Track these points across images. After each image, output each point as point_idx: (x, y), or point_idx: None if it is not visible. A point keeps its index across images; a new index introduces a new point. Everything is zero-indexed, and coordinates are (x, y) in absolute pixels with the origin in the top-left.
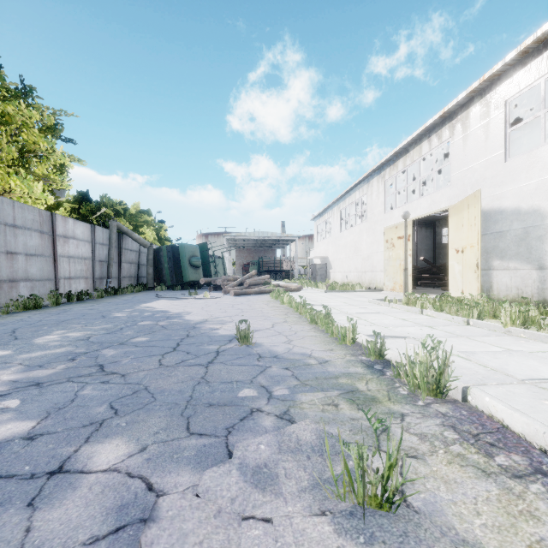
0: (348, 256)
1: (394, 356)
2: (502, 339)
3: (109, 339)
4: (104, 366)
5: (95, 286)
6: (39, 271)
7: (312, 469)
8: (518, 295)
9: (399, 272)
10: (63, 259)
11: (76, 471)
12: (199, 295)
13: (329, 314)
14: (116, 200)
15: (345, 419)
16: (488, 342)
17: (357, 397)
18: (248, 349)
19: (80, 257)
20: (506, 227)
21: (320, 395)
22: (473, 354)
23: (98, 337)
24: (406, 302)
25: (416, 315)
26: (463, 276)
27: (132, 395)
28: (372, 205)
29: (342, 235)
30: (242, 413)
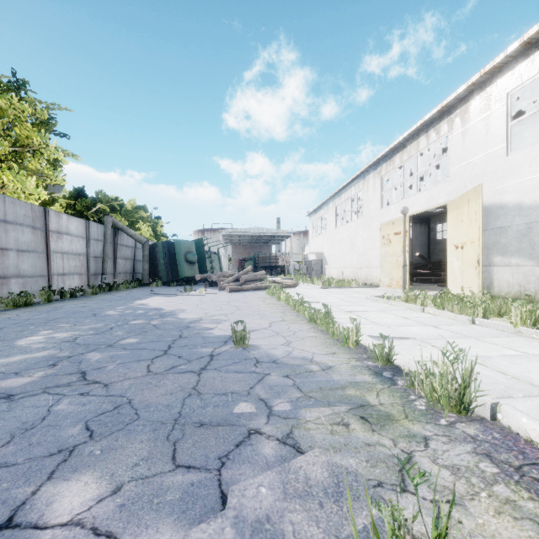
0: (344, 252)
1: (404, 362)
2: (513, 340)
3: (96, 340)
4: (87, 374)
5: (90, 282)
6: (32, 268)
7: (327, 523)
8: (520, 292)
9: (396, 268)
10: (57, 255)
11: (28, 525)
12: (195, 292)
13: (329, 313)
14: (111, 196)
15: (359, 445)
16: (500, 343)
17: (369, 414)
18: (245, 353)
19: (74, 253)
20: (508, 222)
21: (327, 411)
22: (489, 359)
23: (85, 338)
24: (405, 299)
25: (417, 313)
26: (463, 273)
27: (112, 411)
28: (368, 200)
29: (337, 230)
30: (238, 435)
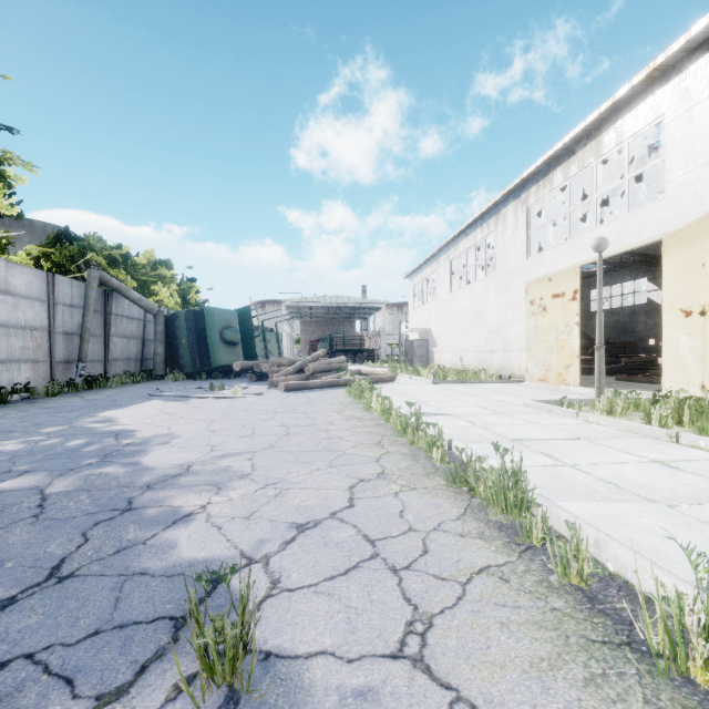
0: (464, 328)
1: None
2: None
3: None
4: None
5: (54, 375)
6: None
7: None
8: None
9: (555, 352)
10: None
11: None
12: (227, 391)
13: (516, 474)
14: (115, 244)
15: None
16: None
17: None
18: None
19: (20, 325)
20: None
21: None
22: None
23: None
24: (606, 409)
25: (670, 446)
26: (706, 360)
27: None
28: (504, 247)
29: (453, 296)
30: None
